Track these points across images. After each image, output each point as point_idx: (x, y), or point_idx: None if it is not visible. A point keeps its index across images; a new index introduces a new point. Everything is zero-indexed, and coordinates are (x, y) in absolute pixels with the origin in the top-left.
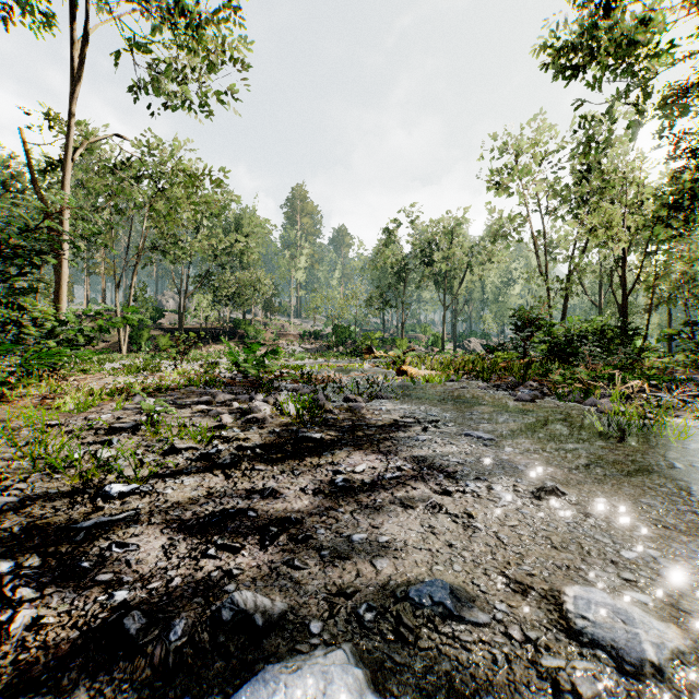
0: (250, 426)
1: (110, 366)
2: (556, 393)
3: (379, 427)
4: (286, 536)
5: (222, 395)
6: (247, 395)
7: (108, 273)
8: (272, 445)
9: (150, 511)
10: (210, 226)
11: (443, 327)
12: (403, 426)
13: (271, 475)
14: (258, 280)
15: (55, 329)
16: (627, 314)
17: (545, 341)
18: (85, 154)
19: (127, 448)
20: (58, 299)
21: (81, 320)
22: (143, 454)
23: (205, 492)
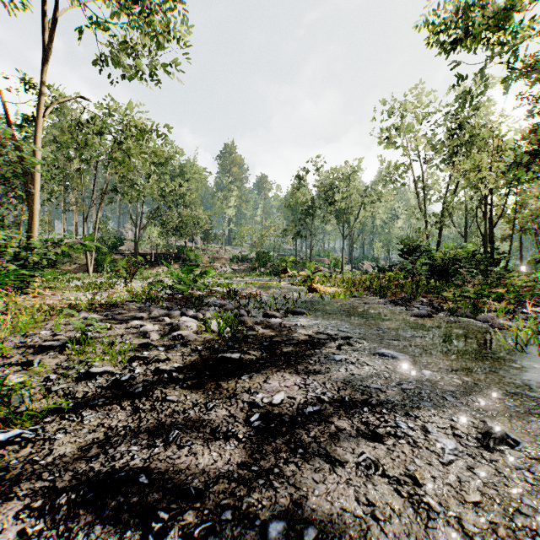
0: (175, 343)
1: (76, 283)
2: (449, 309)
3: (295, 344)
4: (178, 530)
5: (157, 311)
6: (178, 311)
7: (80, 210)
8: (191, 366)
9: (18, 475)
10: (160, 173)
11: (343, 252)
12: (318, 343)
13: (181, 409)
14: (197, 215)
15: (20, 253)
16: (493, 241)
17: (426, 263)
18: (59, 115)
19: (45, 370)
20: (31, 229)
21: (46, 246)
22: (56, 380)
23: (103, 434)
